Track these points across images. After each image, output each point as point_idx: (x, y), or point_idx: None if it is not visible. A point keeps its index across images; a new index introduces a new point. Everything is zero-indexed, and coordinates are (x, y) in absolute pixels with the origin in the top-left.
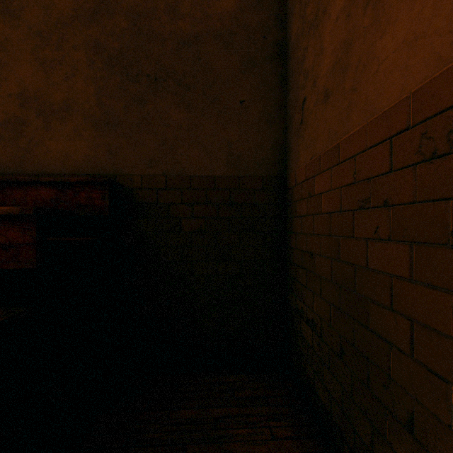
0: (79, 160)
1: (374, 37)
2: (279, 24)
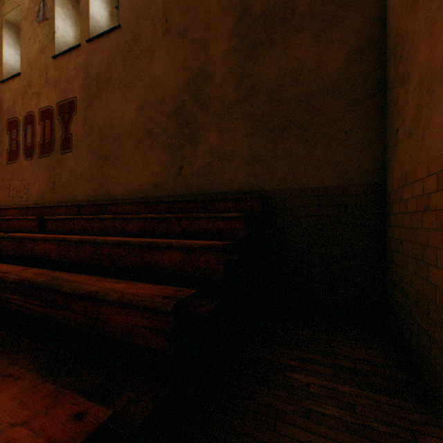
0: (239, 183)
1: (430, 113)
2: (379, 67)
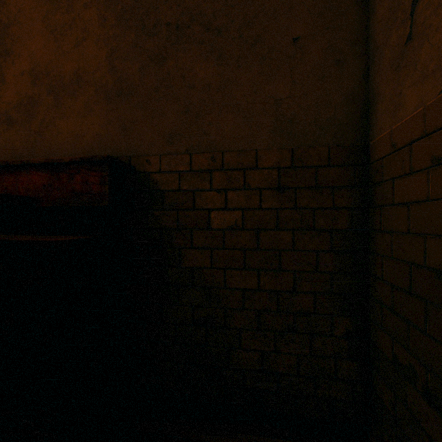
0: (90, 140)
1: None
2: None
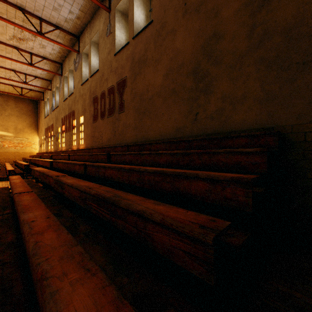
0: (250, 122)
1: None
2: None
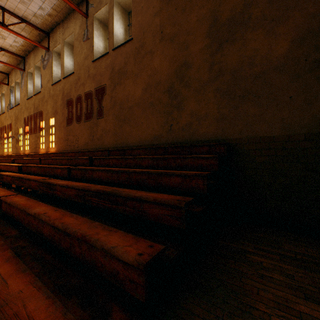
0: (210, 134)
1: None
2: (316, 50)
